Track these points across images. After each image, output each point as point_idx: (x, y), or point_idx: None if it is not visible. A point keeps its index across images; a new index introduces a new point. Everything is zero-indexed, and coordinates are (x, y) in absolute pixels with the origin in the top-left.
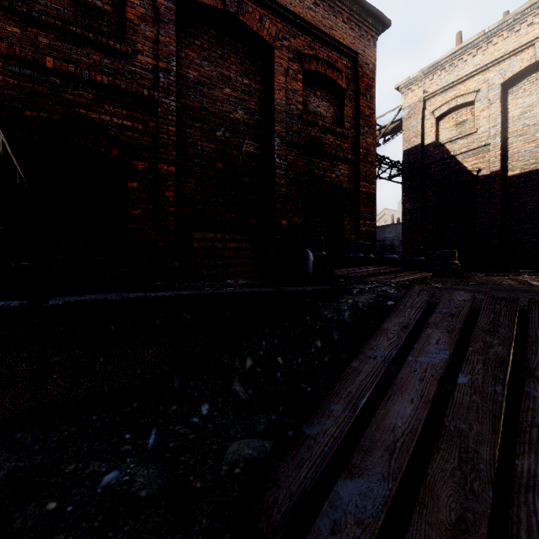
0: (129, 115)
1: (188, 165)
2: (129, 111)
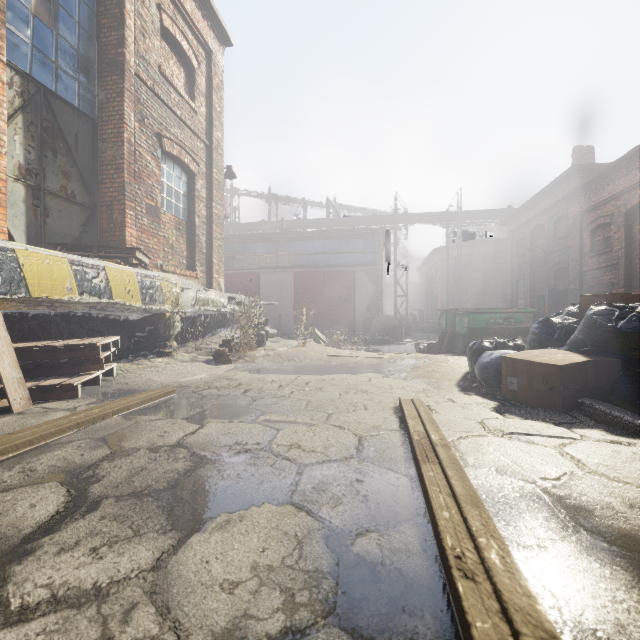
0: (611, 273)
1: (637, 283)
2: (611, 272)
